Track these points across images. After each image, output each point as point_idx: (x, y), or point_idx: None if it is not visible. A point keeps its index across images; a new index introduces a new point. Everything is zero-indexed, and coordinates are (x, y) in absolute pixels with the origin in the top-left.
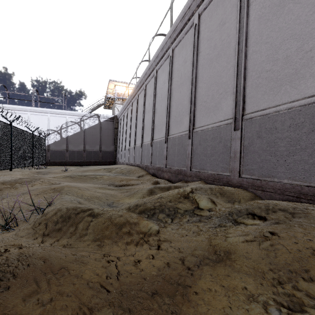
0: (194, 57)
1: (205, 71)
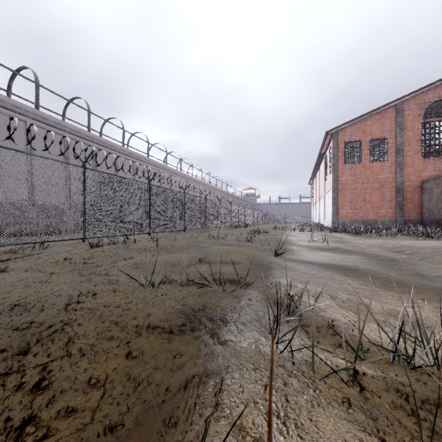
0: None
1: None
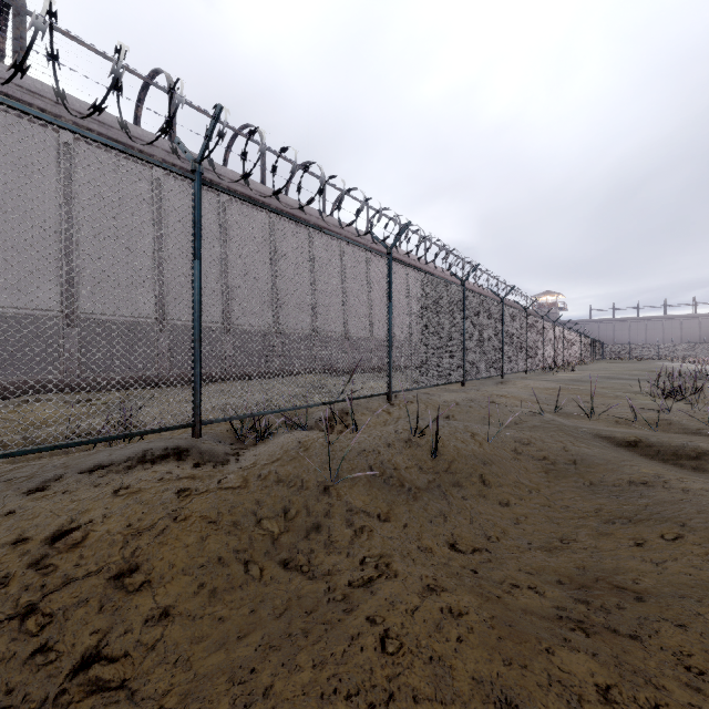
0: None
1: None
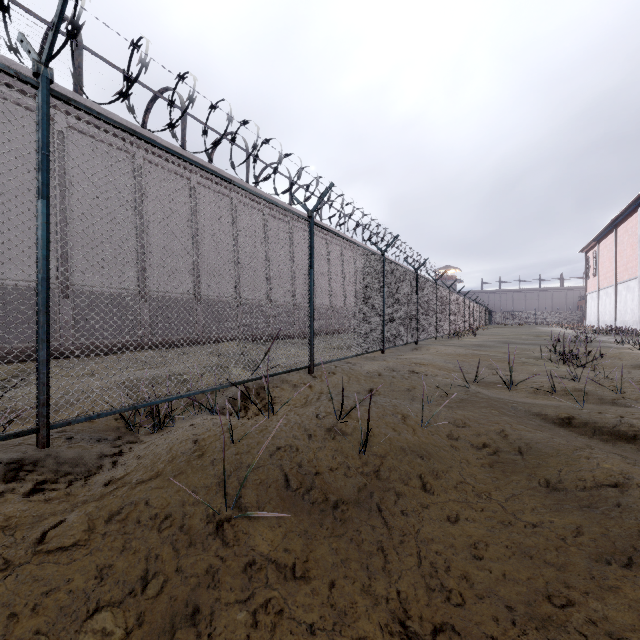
0: None
1: None
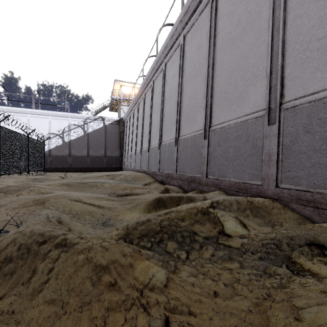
0: (211, 40)
1: (225, 55)
